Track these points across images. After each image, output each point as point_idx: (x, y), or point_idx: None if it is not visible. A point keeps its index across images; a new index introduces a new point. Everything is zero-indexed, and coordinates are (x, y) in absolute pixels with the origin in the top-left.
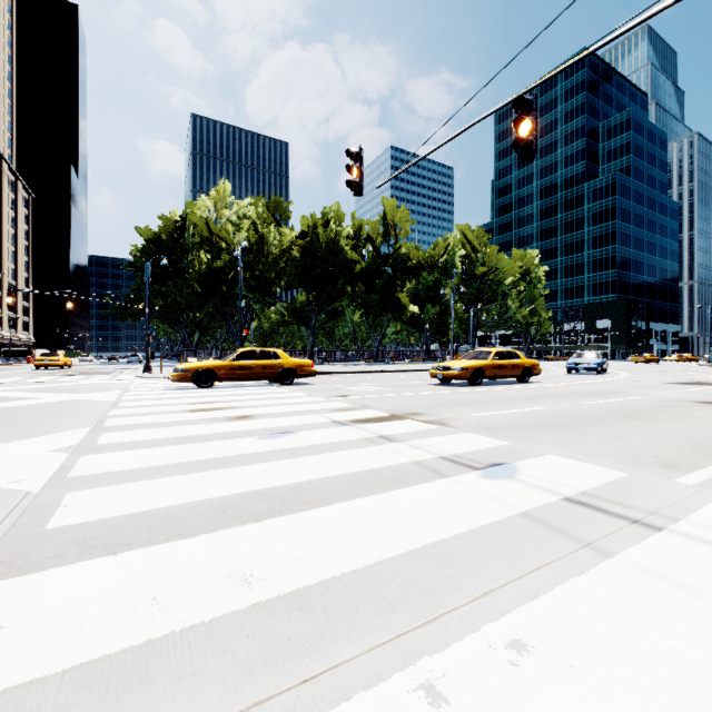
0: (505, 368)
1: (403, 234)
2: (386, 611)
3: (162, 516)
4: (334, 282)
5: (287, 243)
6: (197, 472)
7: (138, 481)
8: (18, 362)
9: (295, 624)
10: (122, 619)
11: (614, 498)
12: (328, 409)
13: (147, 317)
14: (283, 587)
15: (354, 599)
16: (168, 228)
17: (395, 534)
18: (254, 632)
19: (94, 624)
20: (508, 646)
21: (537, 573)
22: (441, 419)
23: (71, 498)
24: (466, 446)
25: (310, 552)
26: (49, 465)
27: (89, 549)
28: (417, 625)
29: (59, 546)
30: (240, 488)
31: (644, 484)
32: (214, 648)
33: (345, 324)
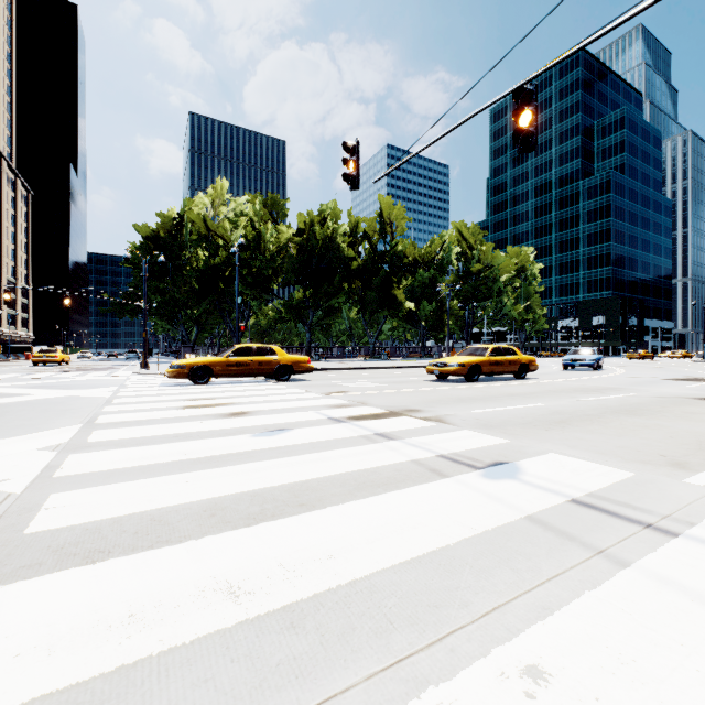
0: (502, 365)
1: (399, 231)
2: (386, 630)
3: (148, 520)
4: (331, 278)
5: (284, 240)
6: (188, 471)
7: (126, 481)
8: (17, 358)
9: (285, 646)
10: (95, 640)
11: (623, 500)
12: (325, 406)
13: (144, 314)
14: (273, 602)
15: (350, 615)
16: (166, 225)
17: (394, 540)
18: (239, 656)
19: (62, 646)
20: (523, 674)
21: (549, 585)
22: (439, 416)
23: (54, 500)
24: (466, 444)
25: (304, 561)
26: (35, 464)
27: (67, 556)
28: (421, 647)
29: (35, 554)
30: (232, 489)
31: (653, 485)
32: (194, 675)
33: (342, 320)
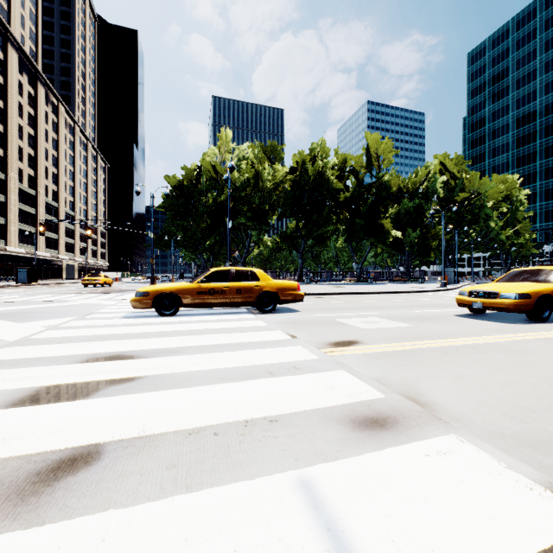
0: None
1: (385, 163)
2: None
3: None
4: (320, 211)
5: (279, 178)
6: None
7: None
8: None
9: None
10: None
11: None
12: (327, 417)
13: (152, 242)
14: None
15: None
16: (189, 176)
17: None
18: None
19: None
20: None
21: None
22: None
23: None
24: None
25: None
26: None
27: None
28: None
29: None
30: None
31: None
32: None
33: (330, 248)
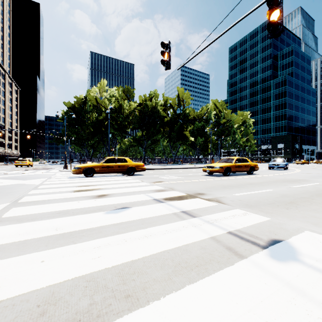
0: (241, 167)
1: (187, 103)
2: None
3: None
4: (154, 126)
5: (133, 108)
6: (50, 248)
7: None
8: (11, 163)
9: None
10: None
11: None
12: (151, 190)
13: (65, 142)
14: None
15: None
16: (78, 102)
17: None
18: None
19: None
20: None
21: None
22: (216, 198)
23: None
24: (242, 221)
25: None
26: None
27: None
28: None
29: None
30: (73, 273)
31: None
32: None
33: (160, 146)
